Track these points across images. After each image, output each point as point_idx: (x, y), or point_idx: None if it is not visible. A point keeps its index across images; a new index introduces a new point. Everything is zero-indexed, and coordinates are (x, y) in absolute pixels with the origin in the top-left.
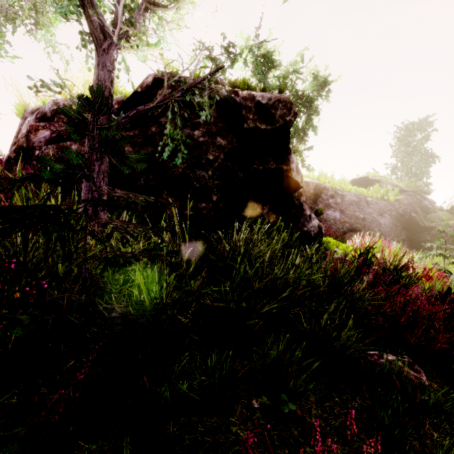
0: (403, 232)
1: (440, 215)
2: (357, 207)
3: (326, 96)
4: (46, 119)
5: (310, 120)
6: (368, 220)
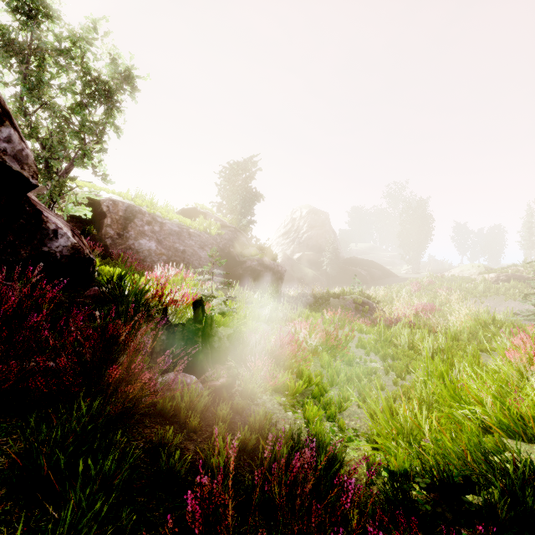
0: (222, 266)
1: (251, 251)
2: (177, 238)
3: (132, 92)
4: None
5: (110, 116)
6: (188, 253)
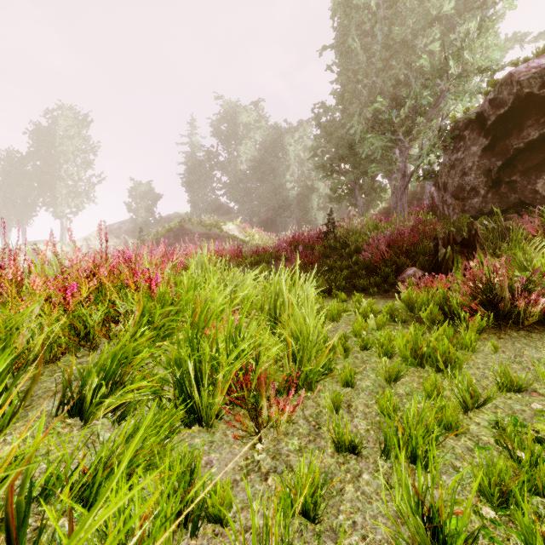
0: None
1: None
2: None
3: None
4: None
5: None
6: None
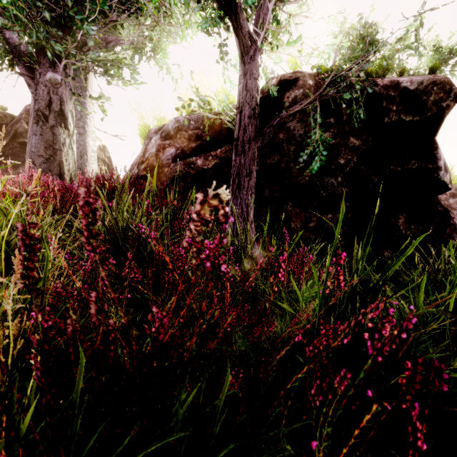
0: None
1: None
2: None
3: (452, 70)
4: (170, 137)
5: None
6: None
